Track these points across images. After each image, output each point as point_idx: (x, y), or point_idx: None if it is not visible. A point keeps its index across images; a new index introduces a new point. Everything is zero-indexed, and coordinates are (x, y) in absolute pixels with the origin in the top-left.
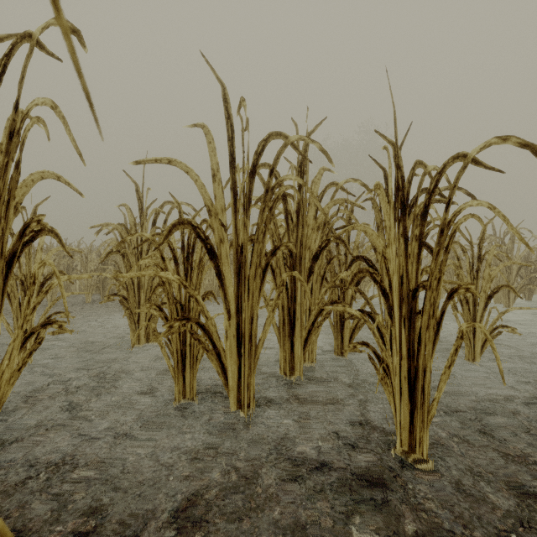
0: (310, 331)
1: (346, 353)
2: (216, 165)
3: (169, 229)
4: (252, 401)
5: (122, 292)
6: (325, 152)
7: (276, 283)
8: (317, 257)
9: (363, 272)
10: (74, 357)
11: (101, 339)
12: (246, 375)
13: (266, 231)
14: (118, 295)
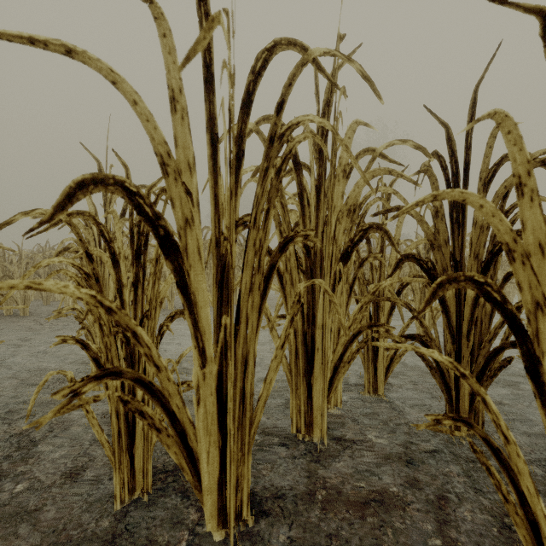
0: (336, 369)
1: (382, 391)
2: (178, 82)
3: (70, 192)
4: (246, 506)
5: (73, 306)
6: (369, 79)
7: (285, 295)
8: (348, 256)
9: (459, 280)
10: (5, 395)
11: (57, 364)
12: (232, 477)
13: (270, 208)
14: (74, 309)
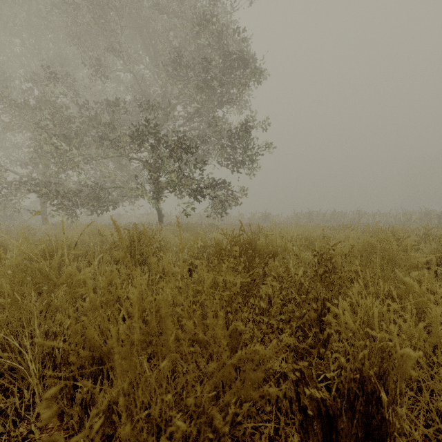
0: None
1: None
2: None
3: None
4: None
5: None
6: None
7: None
8: None
9: None
10: None
11: None
12: None
13: None
14: None
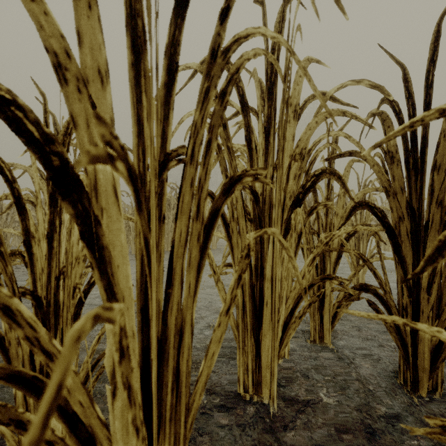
0: (286, 324)
1: (328, 339)
2: None
3: None
4: None
5: None
6: None
7: (232, 245)
8: (299, 203)
9: None
10: None
11: None
12: None
13: (212, 140)
14: None
